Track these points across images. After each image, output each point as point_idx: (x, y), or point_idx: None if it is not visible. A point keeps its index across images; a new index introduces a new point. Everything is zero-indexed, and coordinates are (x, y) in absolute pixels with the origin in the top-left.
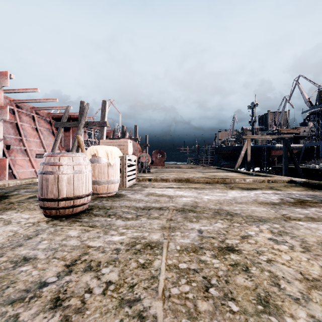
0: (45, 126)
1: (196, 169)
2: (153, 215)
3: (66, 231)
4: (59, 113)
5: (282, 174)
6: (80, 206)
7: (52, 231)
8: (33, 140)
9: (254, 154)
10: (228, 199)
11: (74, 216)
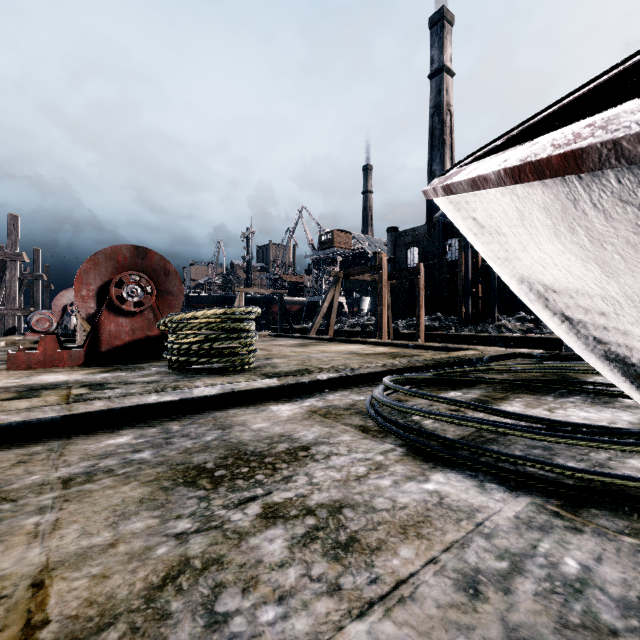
0: None
1: None
2: None
3: None
4: None
5: None
6: None
7: None
8: None
9: None
10: None
11: None
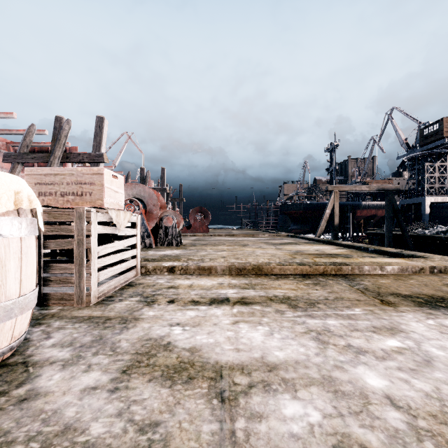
0: None
1: (259, 237)
2: None
3: None
4: None
5: (379, 244)
6: None
7: None
8: None
9: None
10: None
11: None
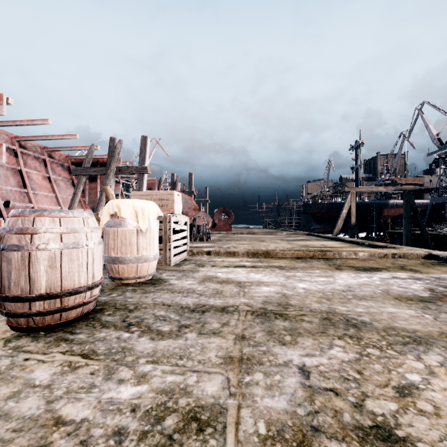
0: (61, 173)
1: (277, 235)
2: (209, 324)
3: (31, 369)
4: (82, 156)
5: (401, 243)
6: (75, 307)
7: (2, 369)
8: (45, 193)
9: (359, 213)
10: (339, 290)
11: (64, 327)
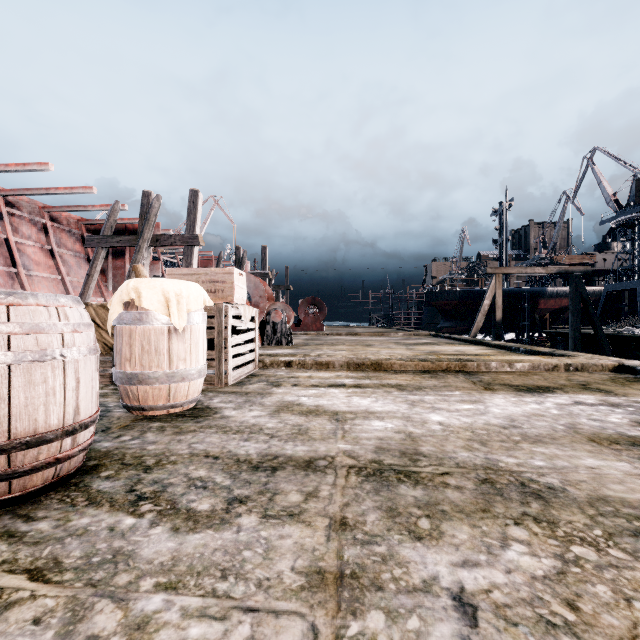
0: (71, 246)
1: (390, 337)
2: (283, 496)
3: None
4: (102, 220)
5: (565, 348)
6: (38, 469)
7: None
8: (45, 275)
9: (505, 306)
10: (497, 426)
11: (17, 506)
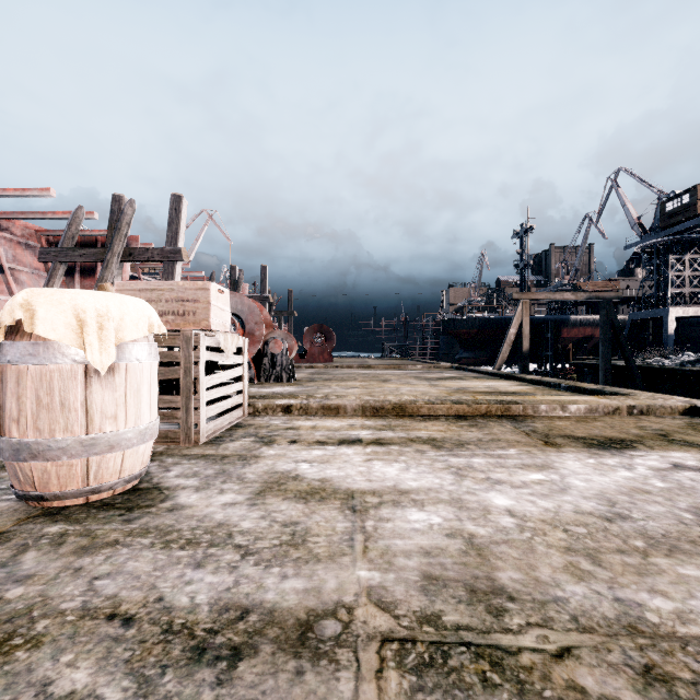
0: (26, 261)
1: (408, 370)
2: None
3: None
4: None
5: (594, 381)
6: None
7: None
8: None
9: None
10: (596, 517)
11: None
